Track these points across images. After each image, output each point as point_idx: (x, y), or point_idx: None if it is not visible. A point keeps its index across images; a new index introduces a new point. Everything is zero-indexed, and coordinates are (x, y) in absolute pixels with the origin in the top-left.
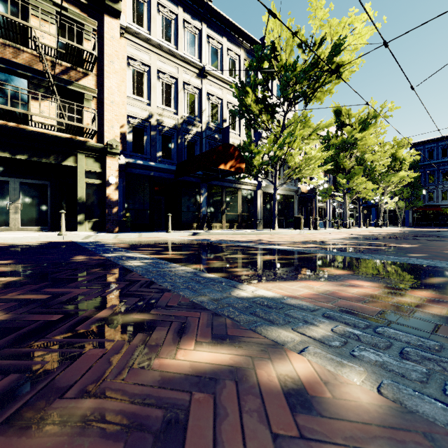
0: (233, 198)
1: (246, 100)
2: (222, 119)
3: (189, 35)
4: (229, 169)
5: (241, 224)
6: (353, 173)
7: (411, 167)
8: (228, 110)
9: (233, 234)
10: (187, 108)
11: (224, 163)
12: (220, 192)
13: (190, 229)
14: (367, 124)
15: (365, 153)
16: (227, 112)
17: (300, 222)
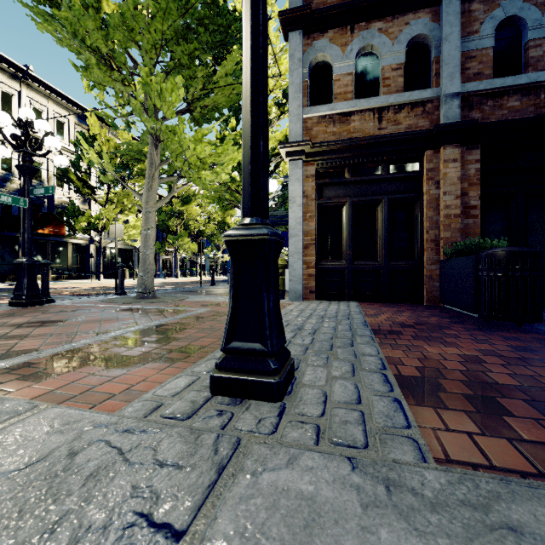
0: (61, 251)
1: (69, 175)
2: (47, 177)
3: (4, 94)
4: (49, 232)
5: (71, 275)
6: (181, 235)
7: None
8: (55, 169)
9: (54, 284)
10: (2, 164)
11: (43, 228)
12: (45, 246)
13: (6, 281)
14: (190, 200)
15: (190, 221)
16: (53, 170)
17: (125, 274)
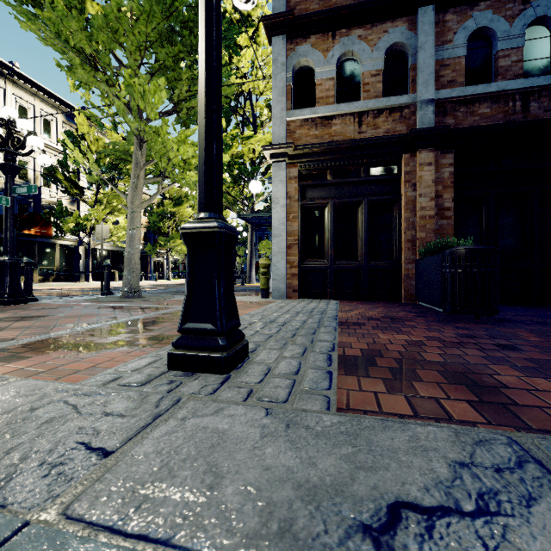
0: (49, 252)
1: (57, 175)
2: (34, 176)
3: None
4: (36, 233)
5: (59, 277)
6: (173, 237)
7: (246, 230)
8: (42, 168)
9: (40, 286)
10: None
11: (29, 229)
12: (32, 247)
13: None
14: (182, 201)
15: (182, 222)
16: (40, 170)
17: (115, 275)
